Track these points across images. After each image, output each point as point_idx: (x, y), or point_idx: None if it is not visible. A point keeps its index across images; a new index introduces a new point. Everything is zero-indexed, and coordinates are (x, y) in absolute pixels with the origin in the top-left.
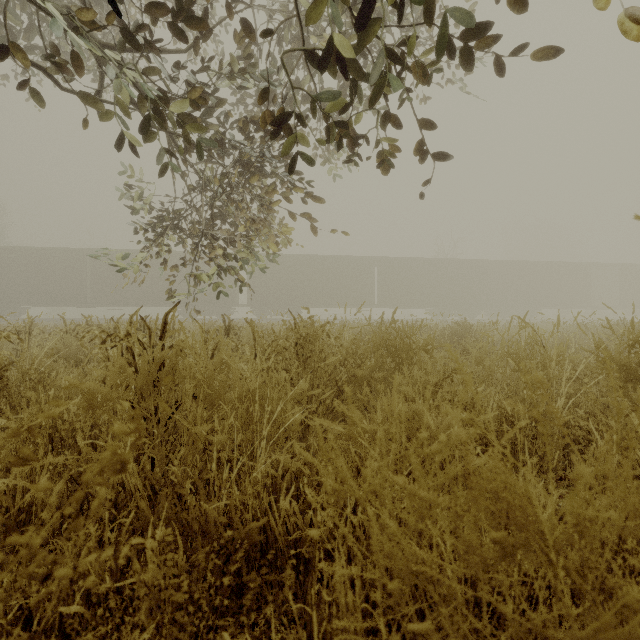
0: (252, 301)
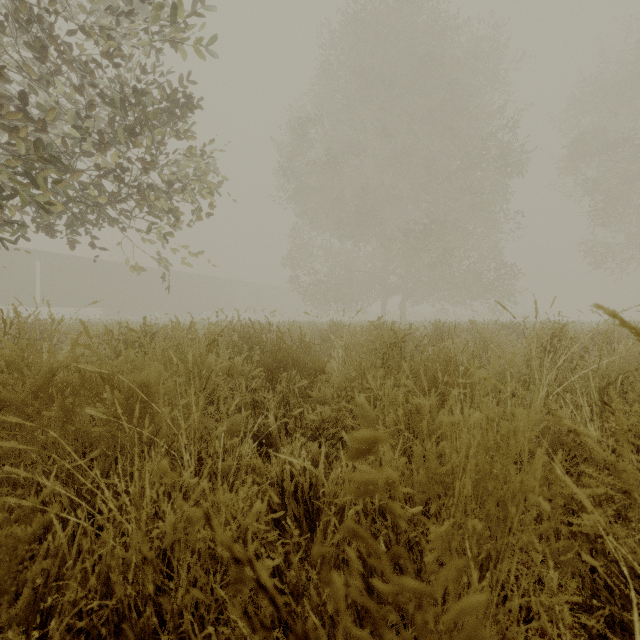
0: None
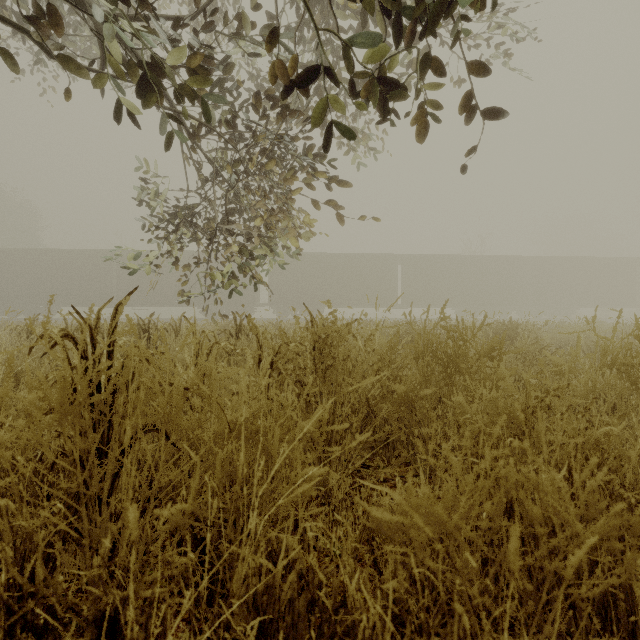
0: (273, 301)
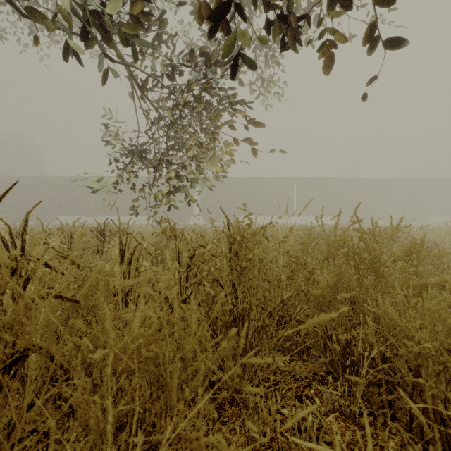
0: (203, 211)
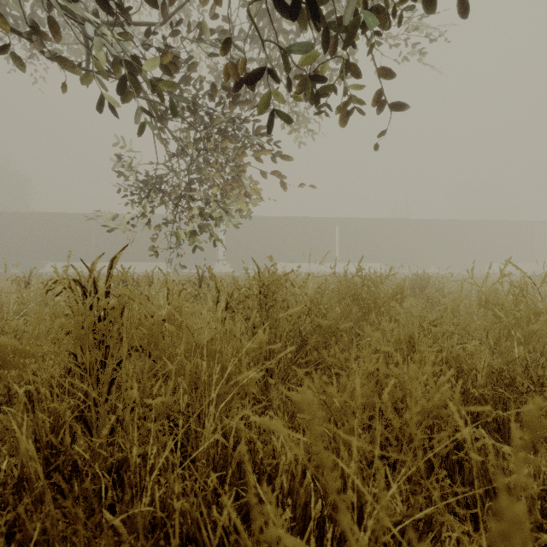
0: (230, 257)
